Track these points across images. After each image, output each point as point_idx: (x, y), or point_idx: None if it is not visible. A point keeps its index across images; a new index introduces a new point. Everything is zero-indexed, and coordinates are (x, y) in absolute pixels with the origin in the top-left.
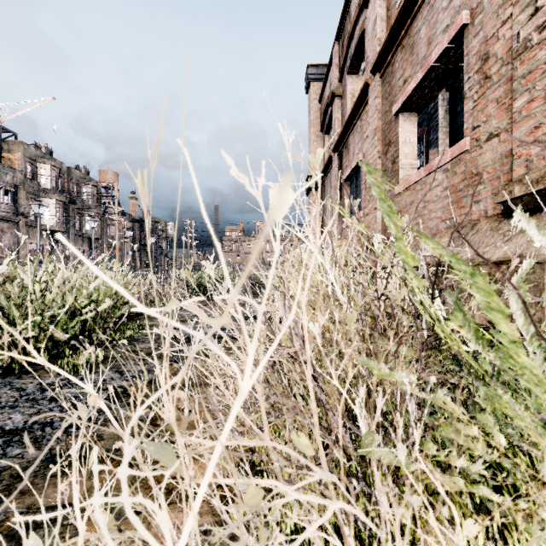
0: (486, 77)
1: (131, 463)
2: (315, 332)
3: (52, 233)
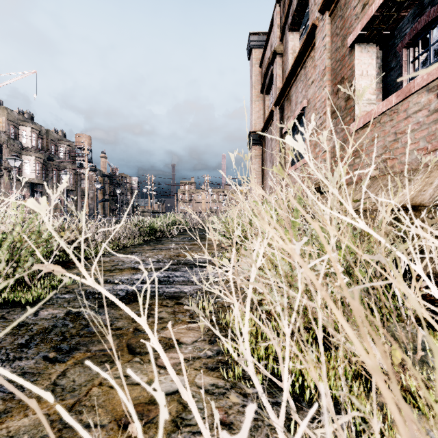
0: None
1: None
2: None
3: (32, 185)
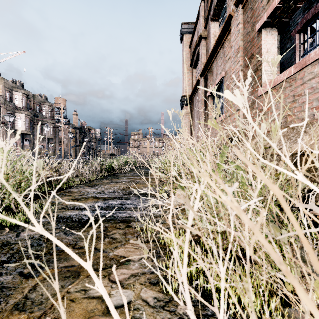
0: None
1: None
2: None
3: (23, 135)
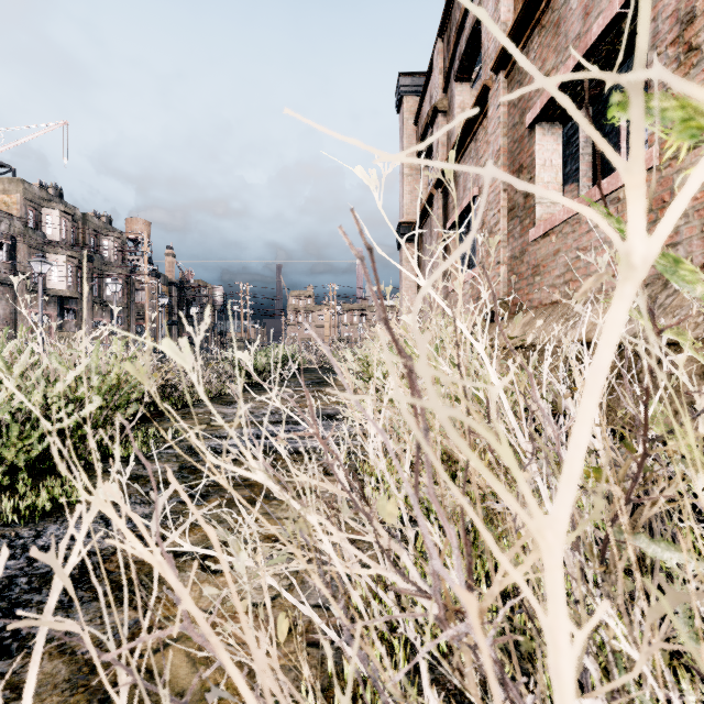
0: (690, 48)
1: None
2: None
3: (62, 300)
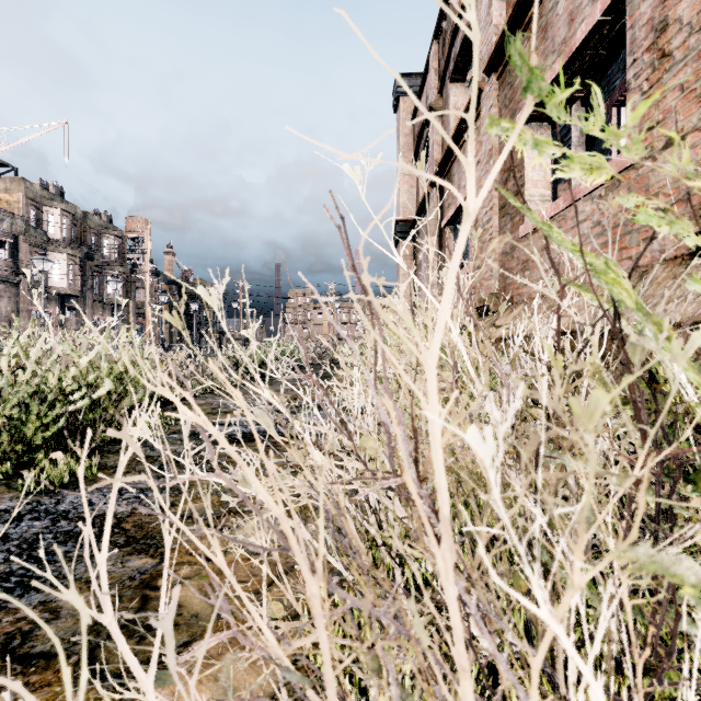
0: (663, 55)
1: (94, 672)
2: (484, 457)
3: (63, 298)
